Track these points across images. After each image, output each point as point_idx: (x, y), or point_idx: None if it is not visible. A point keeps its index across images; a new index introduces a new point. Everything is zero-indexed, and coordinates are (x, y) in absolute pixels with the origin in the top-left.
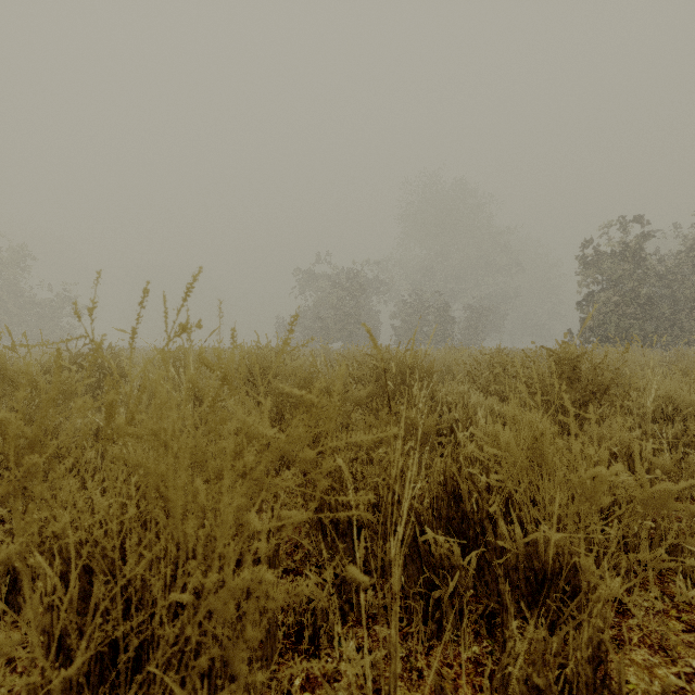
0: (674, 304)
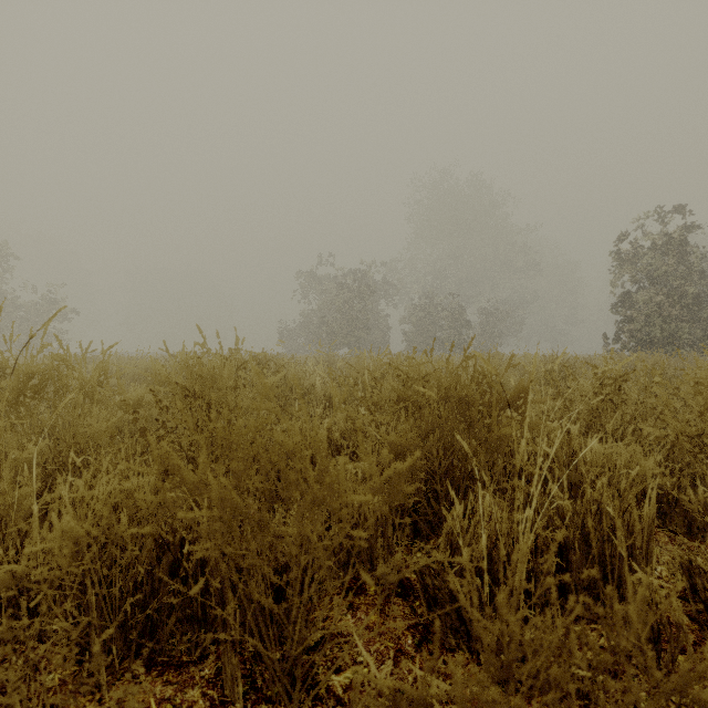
0: None
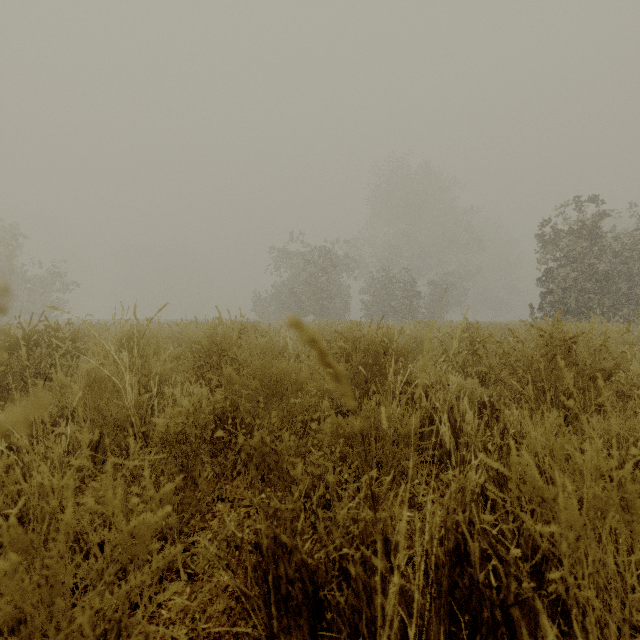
0: (631, 280)
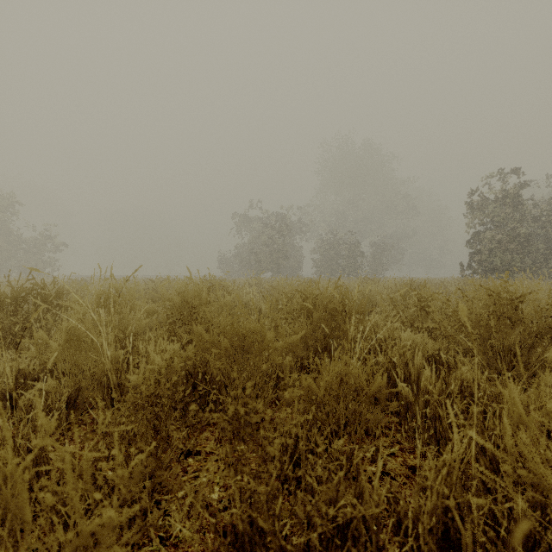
0: (549, 241)
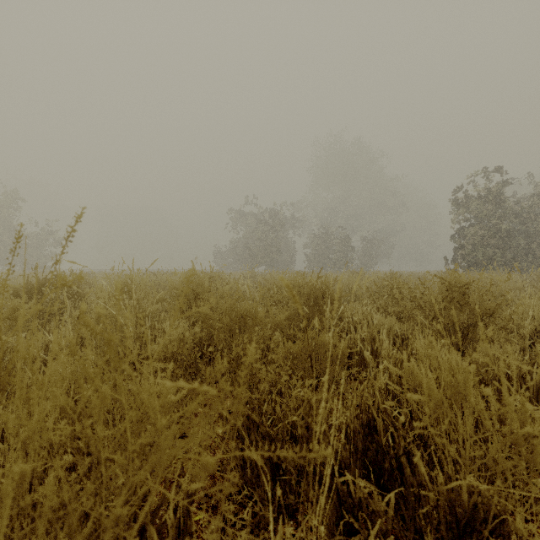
0: (528, 237)
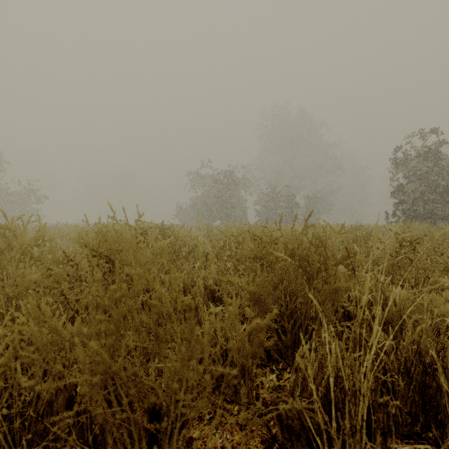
0: None
